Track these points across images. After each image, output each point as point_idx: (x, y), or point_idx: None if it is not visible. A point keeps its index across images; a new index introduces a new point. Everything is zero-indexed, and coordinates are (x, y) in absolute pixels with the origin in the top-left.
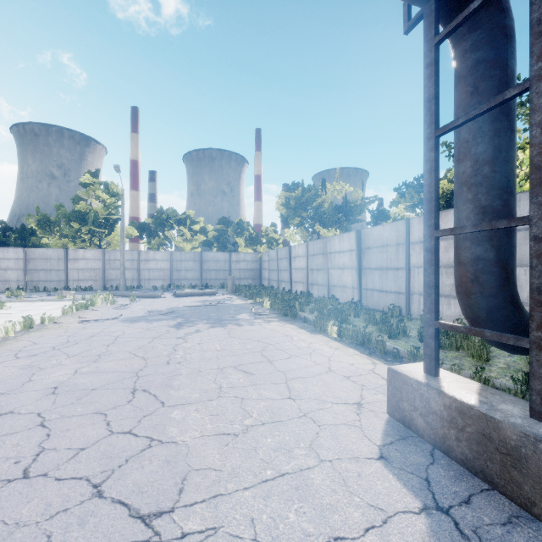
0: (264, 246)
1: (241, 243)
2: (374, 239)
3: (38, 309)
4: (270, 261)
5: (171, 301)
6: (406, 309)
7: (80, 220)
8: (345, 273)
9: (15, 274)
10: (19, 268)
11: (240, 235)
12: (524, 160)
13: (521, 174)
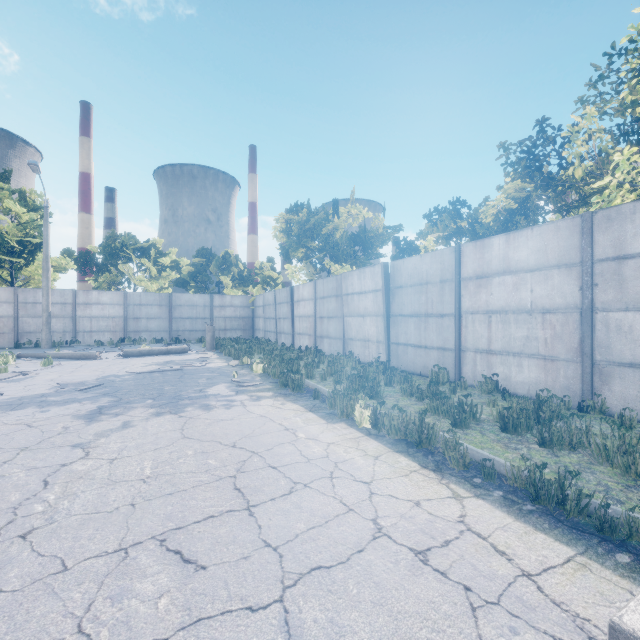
0: (258, 286)
1: (228, 283)
2: (408, 274)
3: None
4: (266, 306)
5: (113, 363)
6: (456, 372)
7: None
8: (368, 321)
9: None
10: None
11: (227, 273)
12: (620, 163)
13: (612, 184)
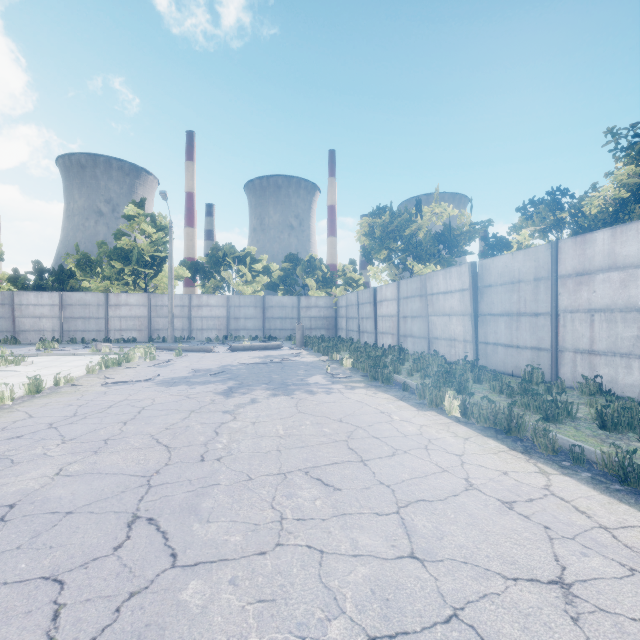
0: (341, 288)
1: (312, 285)
2: (498, 273)
3: (63, 365)
4: (348, 306)
5: (225, 356)
6: (552, 373)
7: (123, 259)
8: (454, 320)
9: (50, 323)
10: (54, 316)
11: (311, 276)
12: None
13: None
